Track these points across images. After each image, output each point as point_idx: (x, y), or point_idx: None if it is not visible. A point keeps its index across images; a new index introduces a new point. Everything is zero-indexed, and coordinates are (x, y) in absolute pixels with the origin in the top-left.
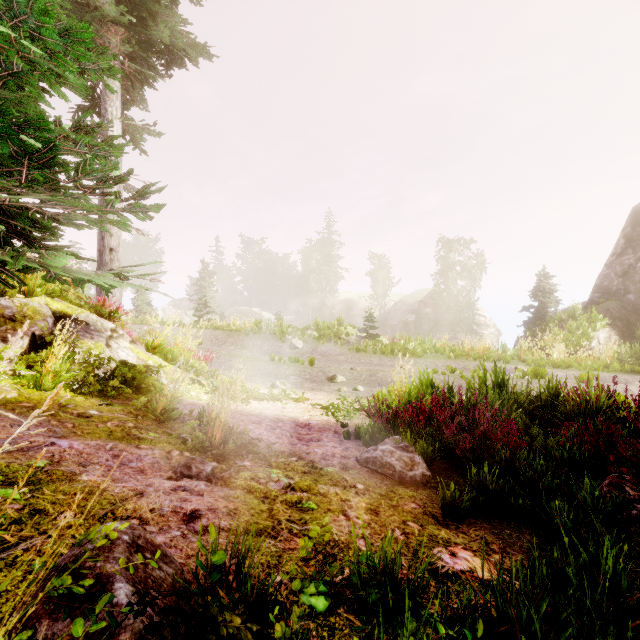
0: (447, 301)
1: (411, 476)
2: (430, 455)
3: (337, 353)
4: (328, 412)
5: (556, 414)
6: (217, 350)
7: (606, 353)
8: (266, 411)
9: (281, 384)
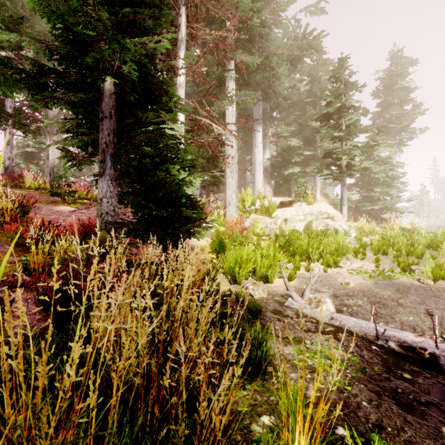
0: None
1: None
2: None
3: None
4: None
5: None
6: None
7: None
8: None
9: None
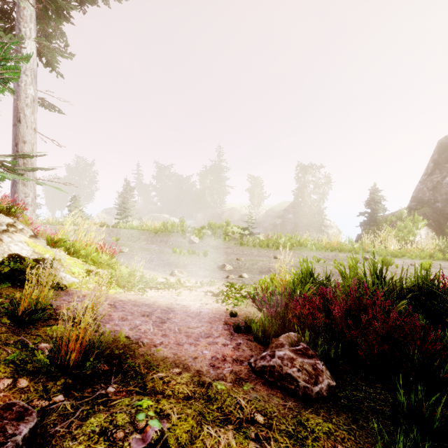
0: (304, 209)
1: (317, 392)
2: (332, 358)
3: (225, 247)
4: (218, 299)
5: (436, 303)
6: (131, 245)
7: (430, 245)
8: (160, 300)
9: (179, 273)
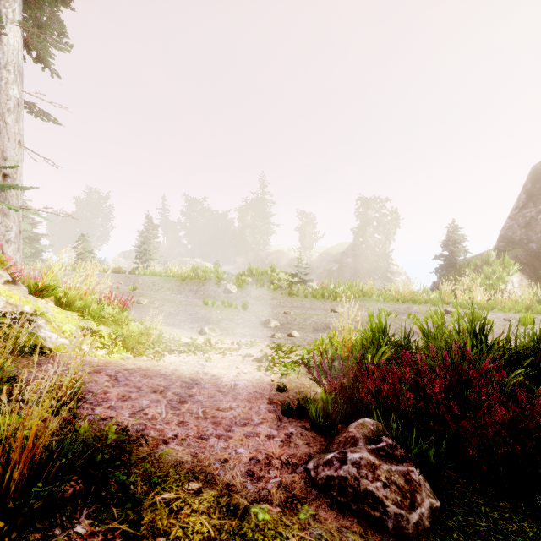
0: (365, 252)
1: (416, 522)
2: (431, 462)
3: (270, 297)
4: (260, 367)
5: None
6: (151, 295)
7: (526, 295)
8: (182, 368)
9: (210, 330)
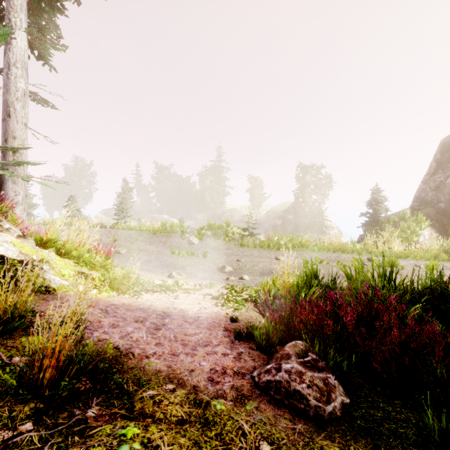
0: (304, 210)
1: (330, 412)
2: (344, 371)
3: (225, 247)
4: (218, 303)
5: None
6: (128, 246)
7: (434, 246)
8: (156, 304)
9: (177, 274)
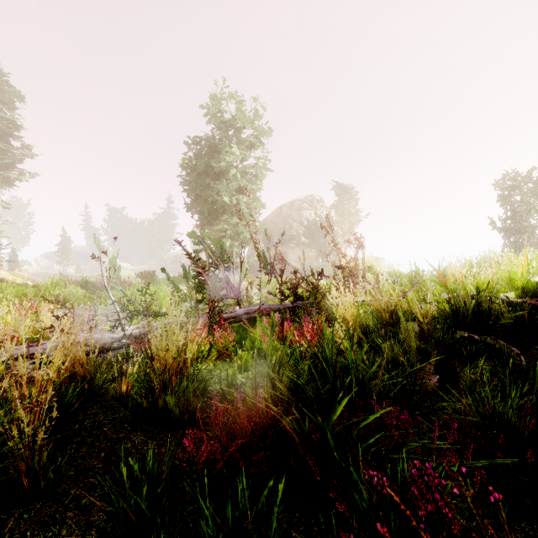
0: None
1: None
2: None
3: None
4: None
5: None
6: None
7: None
8: None
9: None
